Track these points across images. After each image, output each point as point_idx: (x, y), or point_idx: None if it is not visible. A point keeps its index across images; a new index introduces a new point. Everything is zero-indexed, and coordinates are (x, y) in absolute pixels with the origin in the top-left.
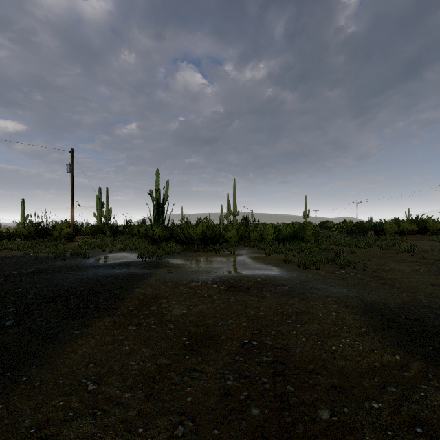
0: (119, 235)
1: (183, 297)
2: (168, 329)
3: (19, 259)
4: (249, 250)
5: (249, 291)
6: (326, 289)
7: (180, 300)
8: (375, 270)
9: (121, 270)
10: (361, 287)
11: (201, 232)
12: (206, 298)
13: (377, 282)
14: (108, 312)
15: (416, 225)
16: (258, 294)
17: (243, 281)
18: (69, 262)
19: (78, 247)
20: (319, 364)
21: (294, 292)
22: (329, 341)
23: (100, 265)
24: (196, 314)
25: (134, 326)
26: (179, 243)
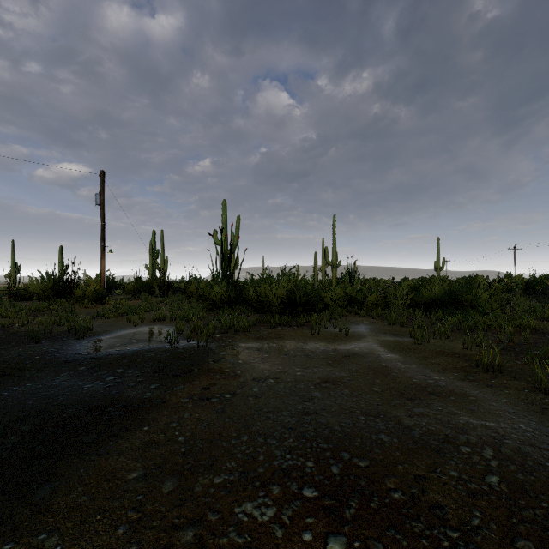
0: (173, 294)
1: None
2: None
3: None
4: (372, 325)
5: None
6: None
7: None
8: None
9: (98, 383)
10: None
11: (286, 292)
12: None
13: None
14: None
15: None
16: None
17: (440, 499)
18: (38, 348)
19: (94, 314)
20: None
21: None
22: None
23: (81, 358)
24: None
25: None
26: (252, 308)
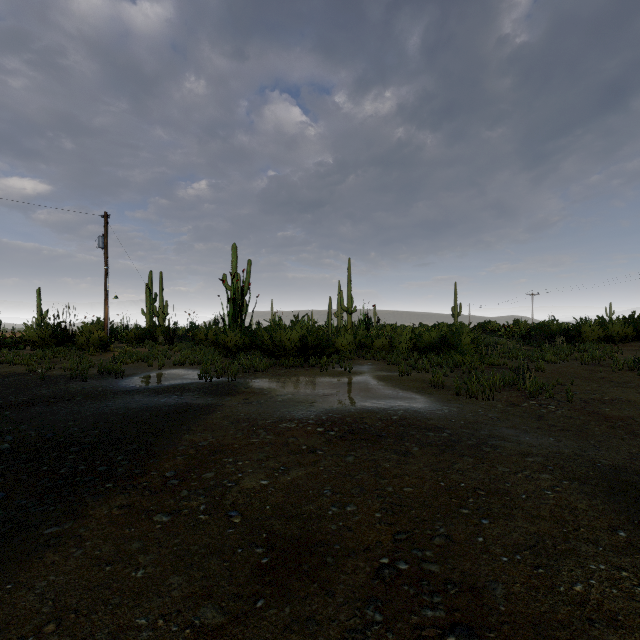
0: (178, 342)
1: (263, 452)
2: (229, 525)
3: (18, 379)
4: (374, 366)
5: (381, 442)
6: (516, 437)
7: (258, 457)
8: (587, 401)
9: (168, 399)
10: (576, 433)
11: (299, 338)
12: (305, 455)
13: (600, 424)
14: (124, 483)
15: (632, 328)
16: (397, 448)
17: (367, 421)
18: (92, 384)
19: (111, 361)
20: (558, 637)
21: (461, 444)
22: (563, 568)
23: (137, 389)
24: (286, 489)
25: (166, 516)
26: (266, 354)
